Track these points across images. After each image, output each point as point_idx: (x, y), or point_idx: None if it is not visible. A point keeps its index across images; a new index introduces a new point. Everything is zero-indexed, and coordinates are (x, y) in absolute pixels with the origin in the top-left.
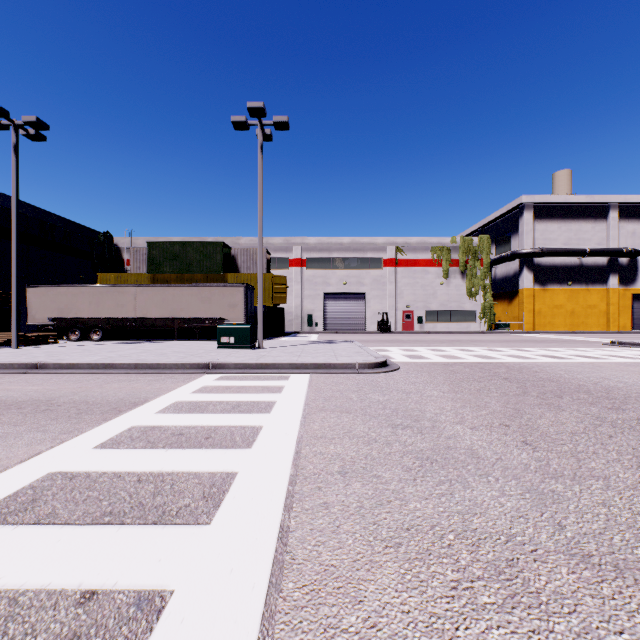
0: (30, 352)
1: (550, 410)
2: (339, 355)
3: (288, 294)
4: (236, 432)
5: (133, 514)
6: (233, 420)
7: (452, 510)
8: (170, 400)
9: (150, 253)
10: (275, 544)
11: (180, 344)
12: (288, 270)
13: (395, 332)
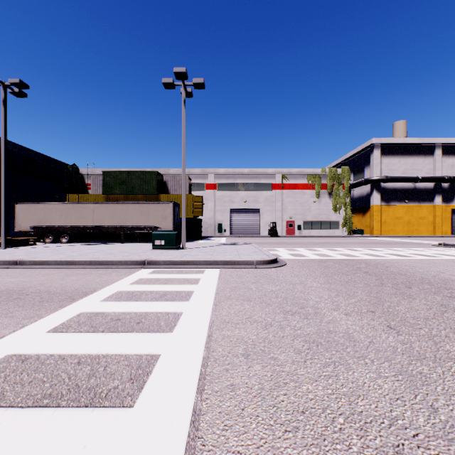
0: (14, 252)
1: (404, 298)
2: (241, 254)
3: (204, 209)
4: (161, 317)
5: (69, 396)
6: (160, 307)
7: (339, 392)
8: (113, 290)
9: (104, 179)
10: (188, 428)
11: (125, 245)
12: (204, 192)
13: (281, 236)
